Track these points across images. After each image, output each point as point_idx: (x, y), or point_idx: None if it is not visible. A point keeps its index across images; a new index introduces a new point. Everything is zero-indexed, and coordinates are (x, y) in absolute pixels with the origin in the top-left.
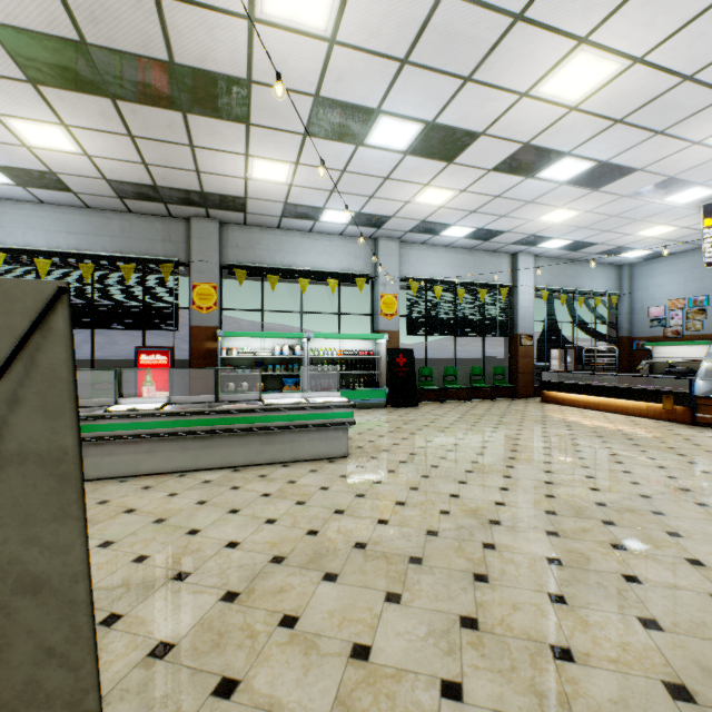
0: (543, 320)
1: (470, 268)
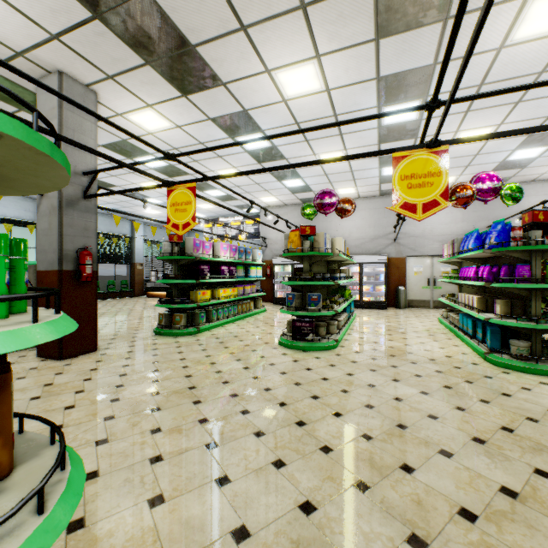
0: (149, 256)
1: (107, 225)
